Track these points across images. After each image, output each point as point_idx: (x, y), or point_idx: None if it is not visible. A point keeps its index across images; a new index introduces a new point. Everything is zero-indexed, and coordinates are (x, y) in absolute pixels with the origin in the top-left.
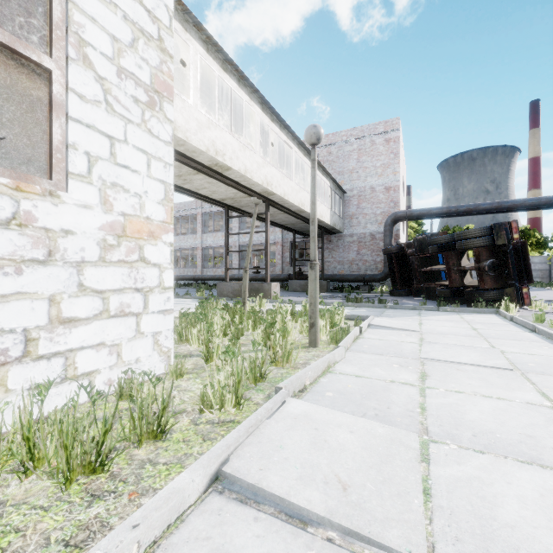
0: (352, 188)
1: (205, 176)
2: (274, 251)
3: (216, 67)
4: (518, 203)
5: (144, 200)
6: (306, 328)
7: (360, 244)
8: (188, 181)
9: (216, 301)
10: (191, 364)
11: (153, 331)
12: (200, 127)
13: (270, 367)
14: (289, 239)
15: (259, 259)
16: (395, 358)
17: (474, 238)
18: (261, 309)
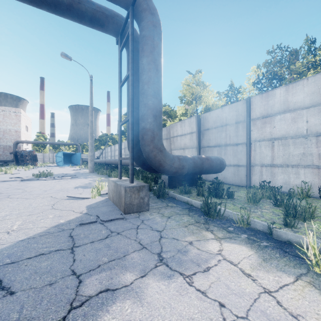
0: (1, 128)
1: None
2: None
3: None
4: (53, 143)
5: None
6: None
7: (4, 149)
8: None
9: None
10: None
11: None
12: None
13: None
14: None
15: None
16: None
17: (26, 153)
18: None
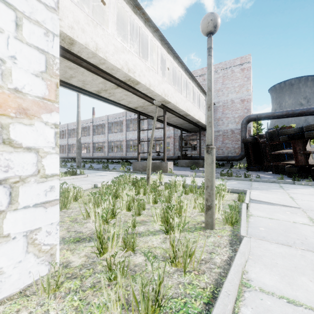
0: (219, 101)
1: (122, 90)
2: (169, 142)
3: (128, 10)
4: None
5: (10, 67)
6: (198, 204)
7: (224, 136)
8: (112, 94)
9: (129, 175)
10: (83, 255)
11: (26, 230)
12: (116, 50)
13: (168, 268)
14: (178, 134)
15: (160, 147)
16: (309, 253)
17: None
18: (160, 182)
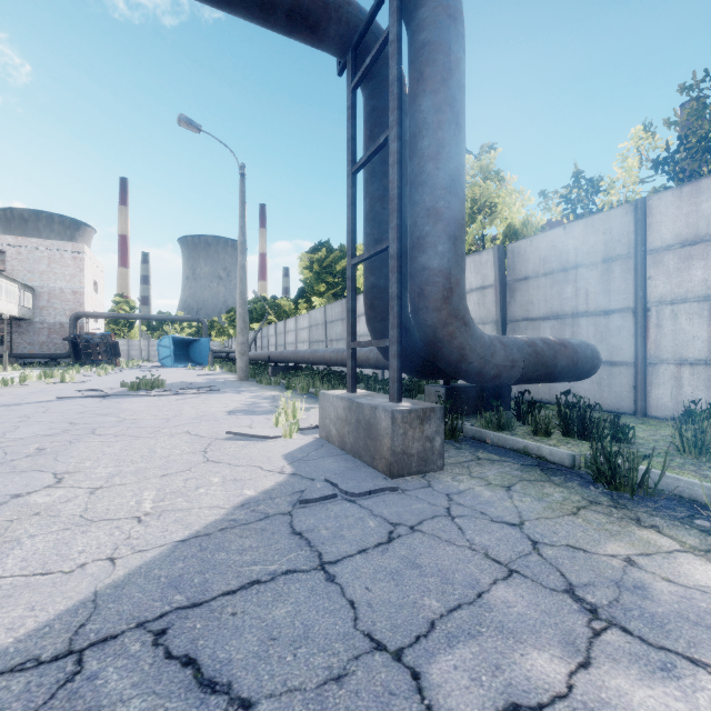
0: (44, 286)
1: None
2: None
3: None
4: (151, 317)
5: None
6: (2, 371)
7: (51, 330)
8: None
9: None
10: None
11: None
12: None
13: None
14: None
15: None
16: None
17: (96, 339)
18: None
